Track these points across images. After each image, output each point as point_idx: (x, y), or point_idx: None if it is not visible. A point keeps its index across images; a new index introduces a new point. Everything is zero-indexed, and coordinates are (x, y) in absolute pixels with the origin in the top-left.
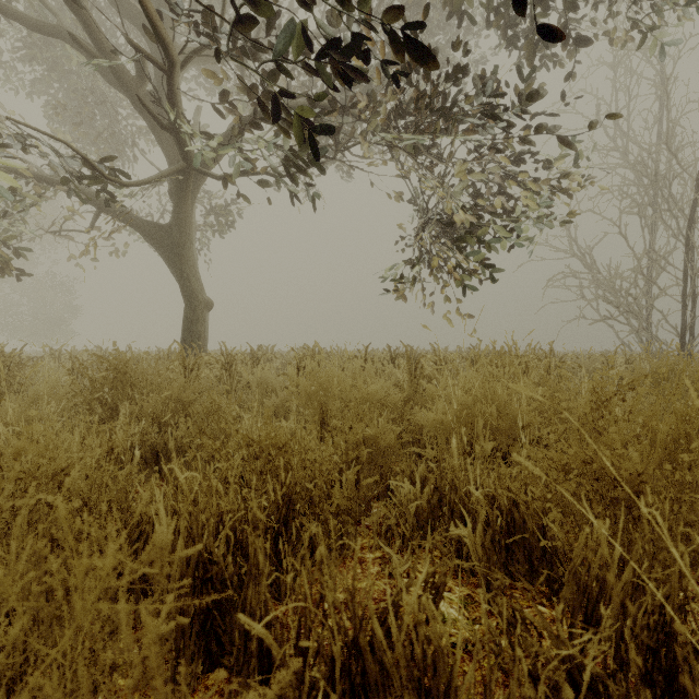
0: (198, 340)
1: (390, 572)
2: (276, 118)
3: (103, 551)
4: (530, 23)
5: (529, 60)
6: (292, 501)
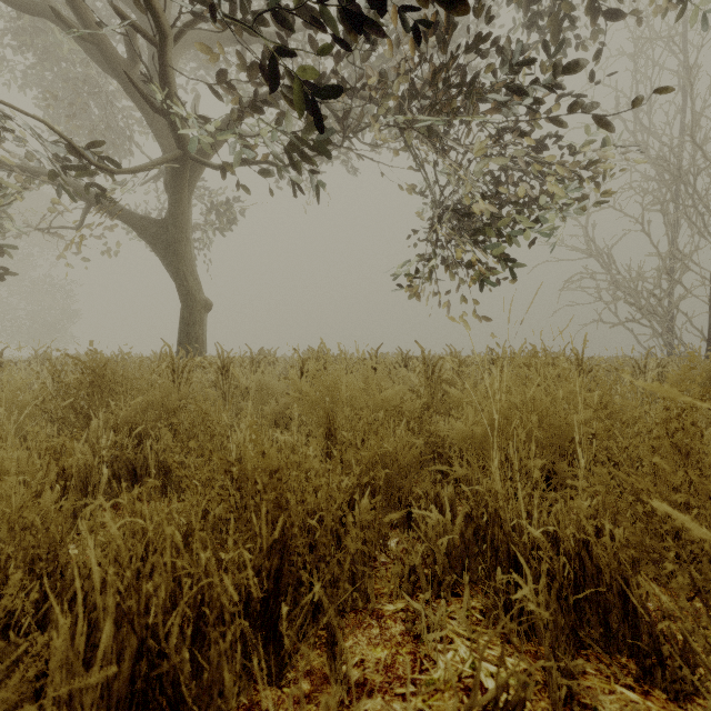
0: (195, 343)
1: (417, 634)
2: (276, 85)
3: (21, 619)
4: (552, 1)
5: (553, 38)
6: (286, 548)
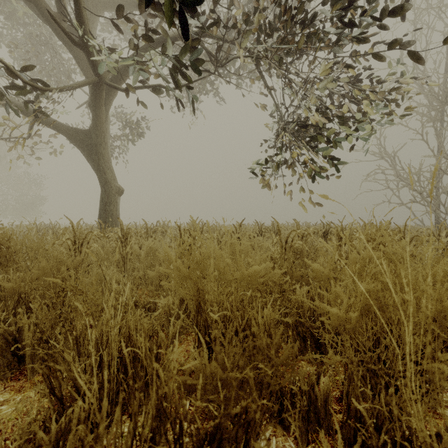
0: (111, 217)
1: None
2: None
3: None
4: None
5: None
6: None
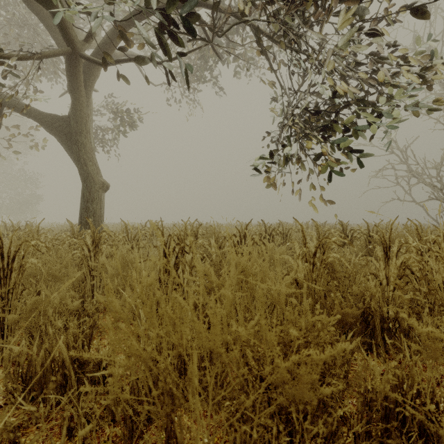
0: (93, 216)
1: None
2: None
3: None
4: None
5: None
6: None
